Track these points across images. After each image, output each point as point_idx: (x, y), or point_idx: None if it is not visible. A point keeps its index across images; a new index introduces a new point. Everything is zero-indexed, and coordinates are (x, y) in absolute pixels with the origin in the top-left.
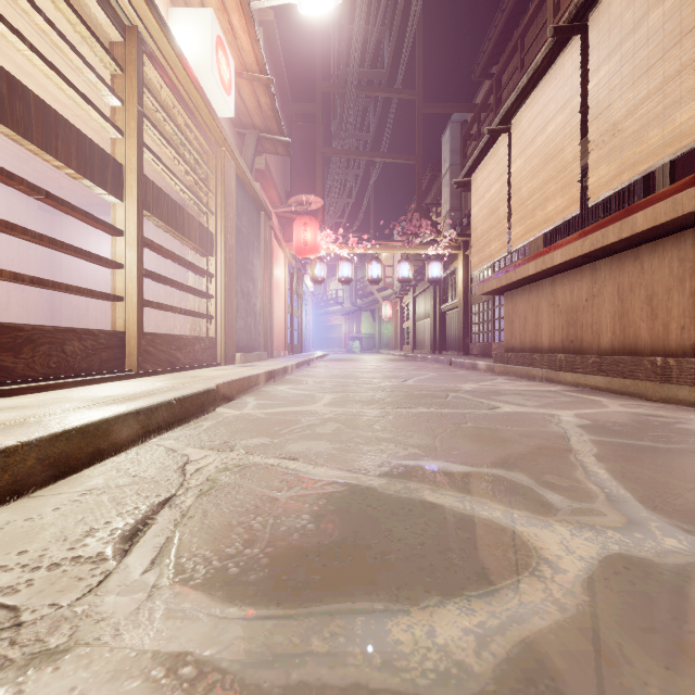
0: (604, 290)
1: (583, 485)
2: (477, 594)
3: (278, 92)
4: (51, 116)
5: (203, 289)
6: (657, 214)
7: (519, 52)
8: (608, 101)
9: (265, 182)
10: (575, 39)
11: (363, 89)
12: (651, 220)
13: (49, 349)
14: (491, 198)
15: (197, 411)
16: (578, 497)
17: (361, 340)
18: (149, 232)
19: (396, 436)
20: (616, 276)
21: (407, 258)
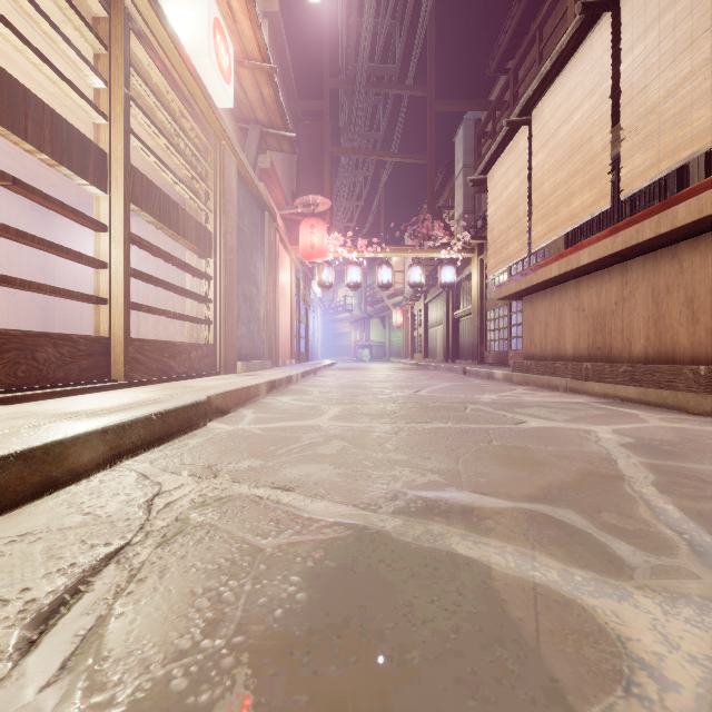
0: (636, 292)
1: (654, 529)
2: None
3: (284, 89)
4: (19, 92)
5: (201, 293)
6: (702, 205)
7: (538, 43)
8: (644, 82)
9: (270, 182)
10: (604, 17)
11: (372, 86)
12: (695, 213)
13: (16, 356)
14: (509, 195)
15: (183, 426)
16: (653, 548)
17: (370, 348)
18: (147, 234)
19: (412, 457)
20: (650, 276)
21: (419, 263)
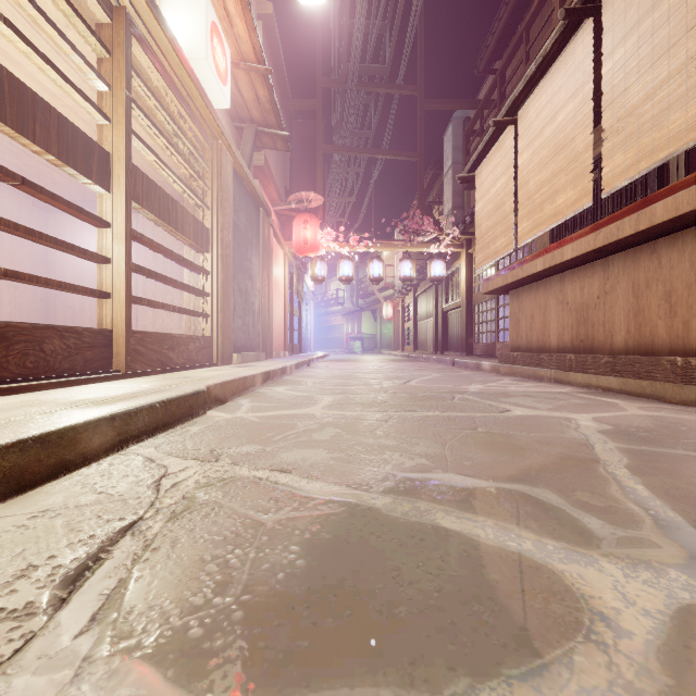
0: (617, 286)
1: (623, 506)
2: (519, 673)
3: (278, 88)
4: (28, 97)
5: (199, 286)
6: (679, 203)
7: (524, 45)
8: (624, 85)
9: (264, 179)
10: (587, 22)
11: (364, 85)
12: (671, 211)
13: (25, 347)
14: (496, 192)
15: (184, 414)
16: (620, 522)
17: (362, 340)
18: (145, 230)
19: (401, 443)
20: (630, 271)
21: (409, 257)
